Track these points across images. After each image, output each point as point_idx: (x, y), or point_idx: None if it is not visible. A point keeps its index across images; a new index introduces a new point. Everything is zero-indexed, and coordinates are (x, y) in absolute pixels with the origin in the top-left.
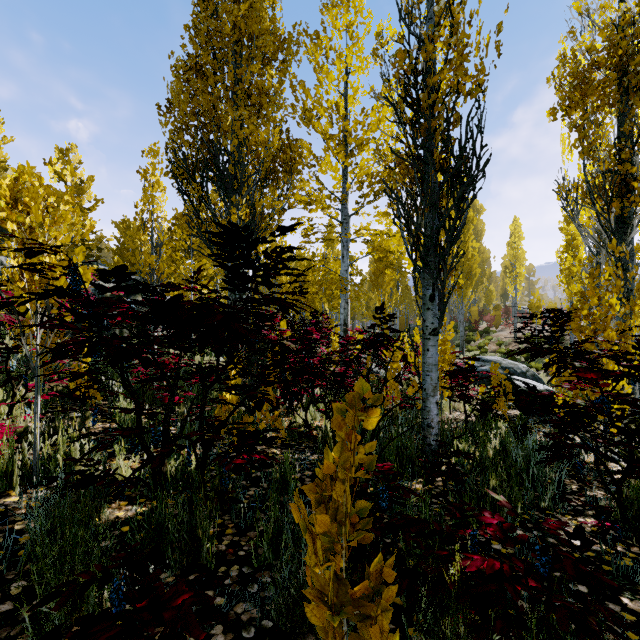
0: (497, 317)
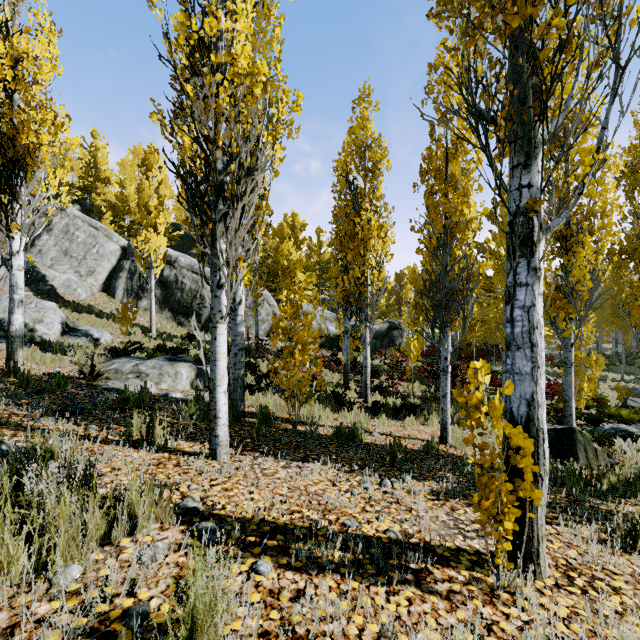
0: None
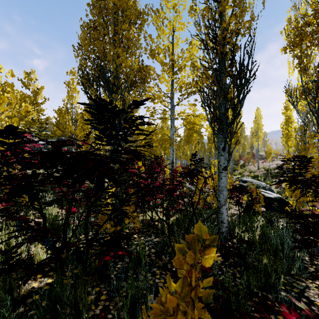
0: (248, 158)
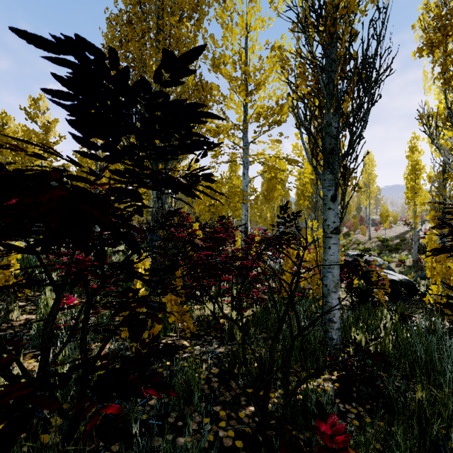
0: (355, 223)
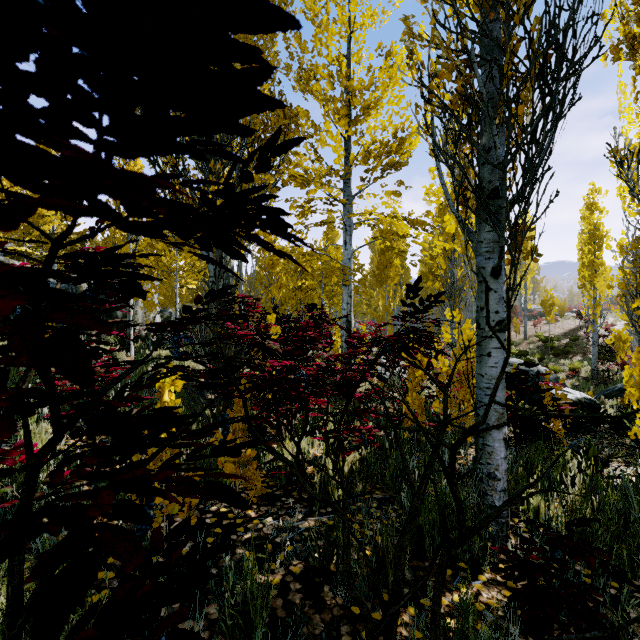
0: None
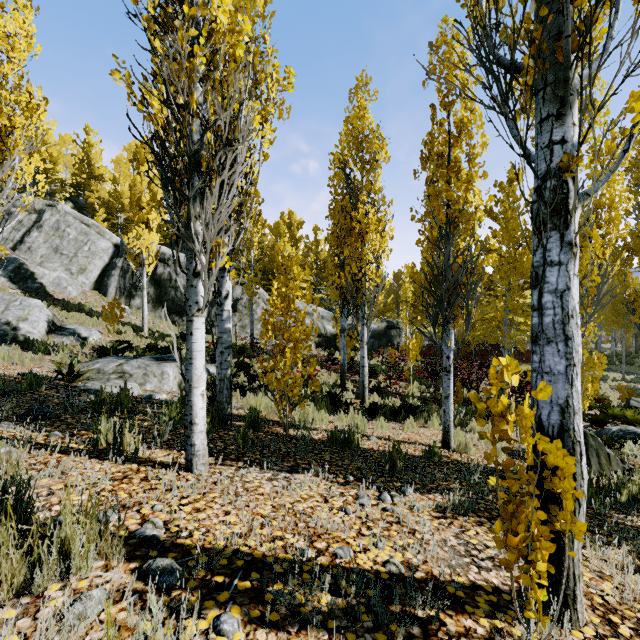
0: None
